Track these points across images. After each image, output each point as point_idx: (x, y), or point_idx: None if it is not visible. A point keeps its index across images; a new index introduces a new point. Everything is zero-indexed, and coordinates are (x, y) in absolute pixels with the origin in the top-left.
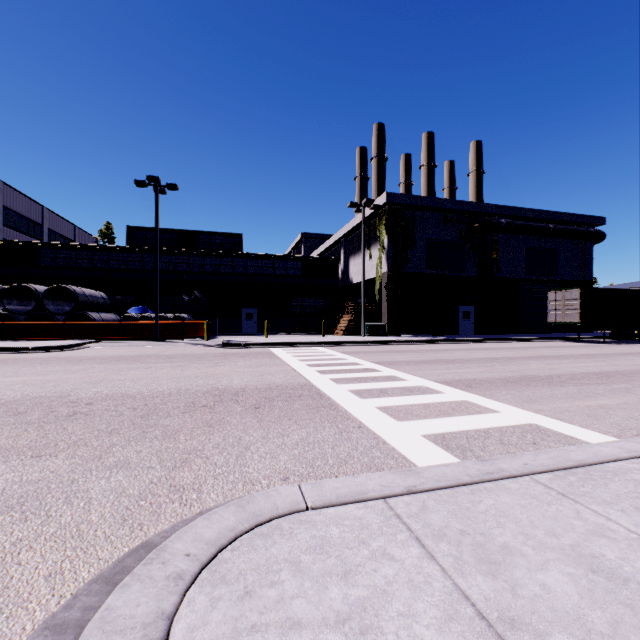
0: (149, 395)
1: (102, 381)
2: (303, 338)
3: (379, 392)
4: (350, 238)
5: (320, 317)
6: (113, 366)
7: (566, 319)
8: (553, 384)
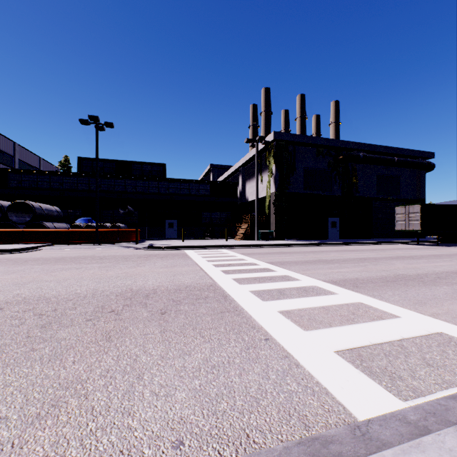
0: (64, 298)
1: (30, 282)
2: (211, 242)
3: (278, 293)
4: (246, 167)
5: (224, 226)
6: (50, 267)
7: (409, 227)
8: (427, 283)
